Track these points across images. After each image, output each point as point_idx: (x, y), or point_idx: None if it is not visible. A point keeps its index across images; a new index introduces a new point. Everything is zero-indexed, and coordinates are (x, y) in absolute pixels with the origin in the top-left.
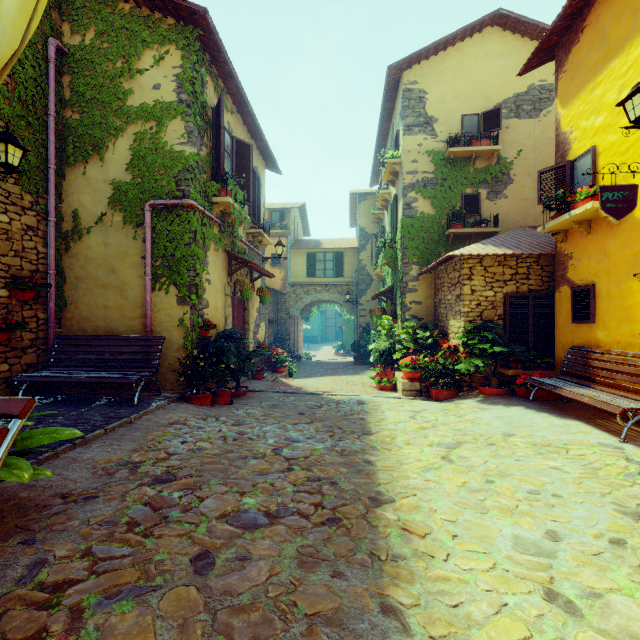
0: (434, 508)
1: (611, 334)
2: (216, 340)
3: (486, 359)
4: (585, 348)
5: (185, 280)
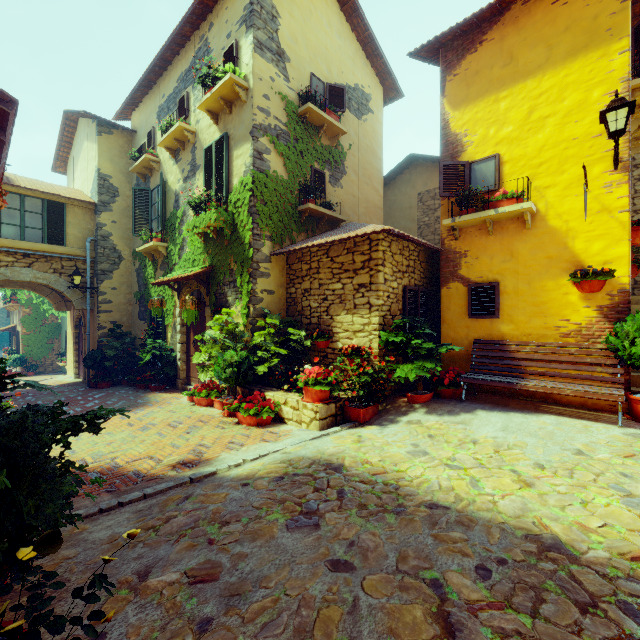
0: None
1: (520, 327)
2: None
3: (435, 361)
4: (495, 341)
5: None
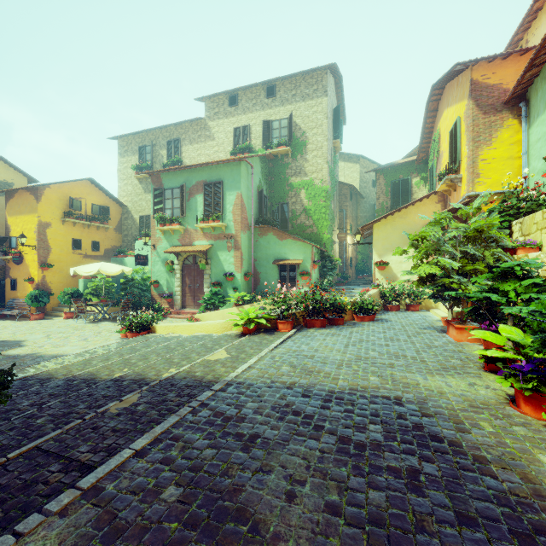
0: None
1: (21, 294)
2: None
3: None
4: (14, 299)
5: None
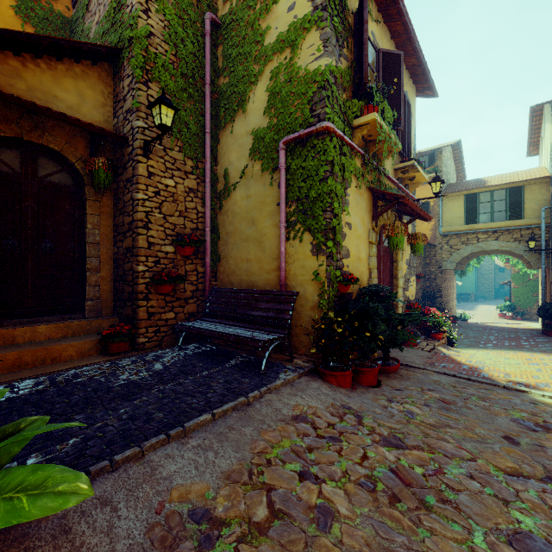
0: None
1: None
2: (358, 299)
3: None
4: None
5: (320, 223)
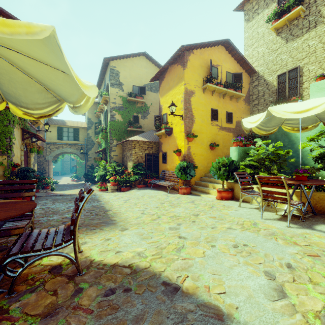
0: (121, 209)
1: (170, 166)
2: (22, 172)
3: (139, 175)
4: (165, 171)
5: (4, 143)
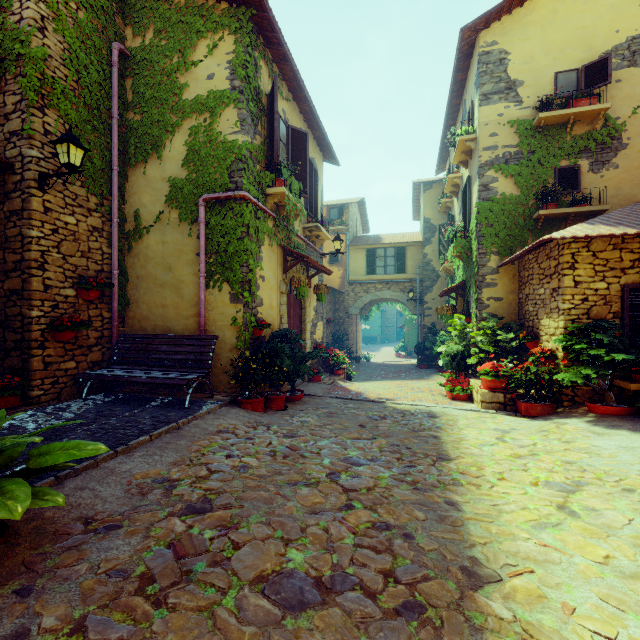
0: (569, 603)
1: None
2: (269, 340)
3: (600, 369)
4: None
5: (238, 276)
